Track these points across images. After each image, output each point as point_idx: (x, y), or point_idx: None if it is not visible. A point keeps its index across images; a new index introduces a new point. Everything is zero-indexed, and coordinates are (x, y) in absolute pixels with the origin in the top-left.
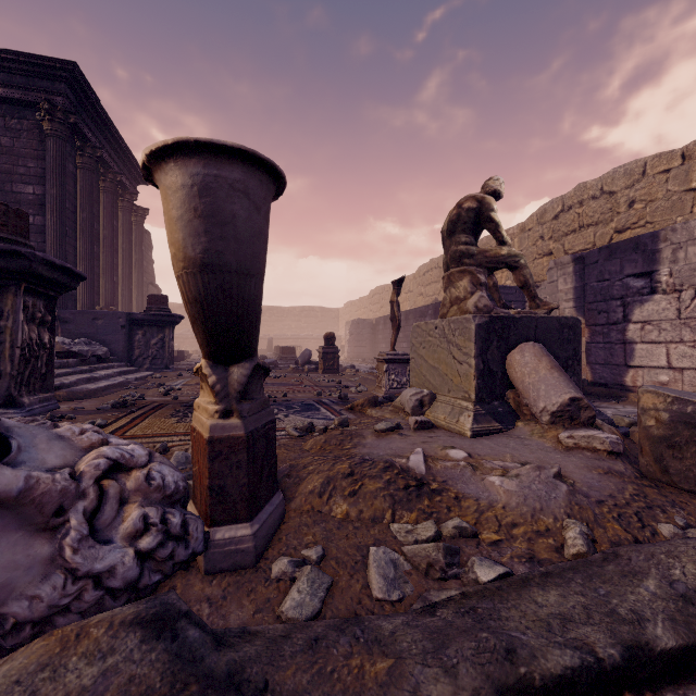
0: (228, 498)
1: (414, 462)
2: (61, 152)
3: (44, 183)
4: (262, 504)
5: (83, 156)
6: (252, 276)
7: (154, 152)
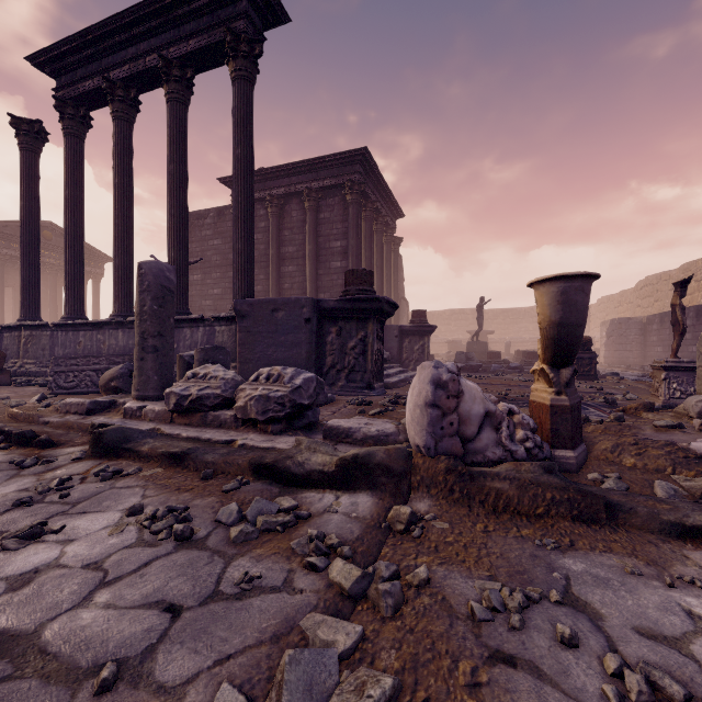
0: (561, 436)
1: (695, 446)
2: (356, 214)
3: (346, 237)
4: (577, 445)
5: (366, 210)
6: (582, 326)
7: (541, 280)
